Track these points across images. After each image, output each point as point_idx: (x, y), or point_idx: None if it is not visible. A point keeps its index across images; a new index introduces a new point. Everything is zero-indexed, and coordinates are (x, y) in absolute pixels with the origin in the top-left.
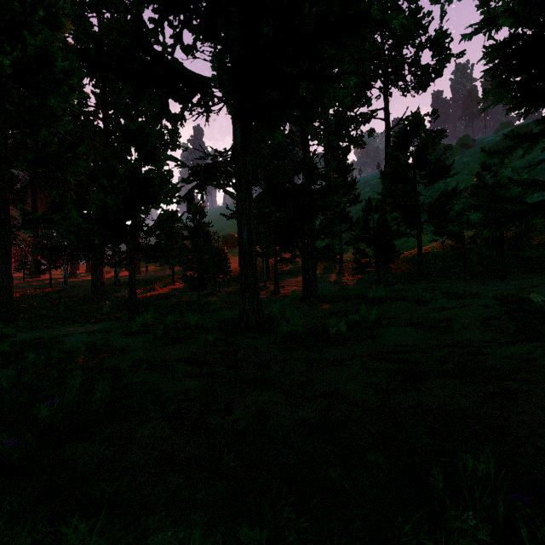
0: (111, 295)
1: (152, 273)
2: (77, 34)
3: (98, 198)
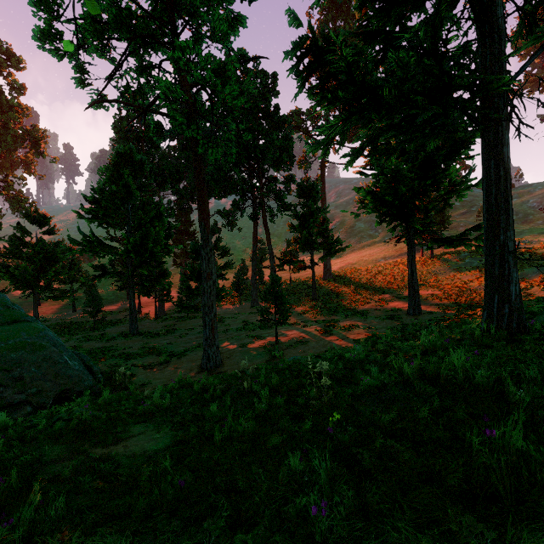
0: None
1: None
2: None
3: (19, 265)
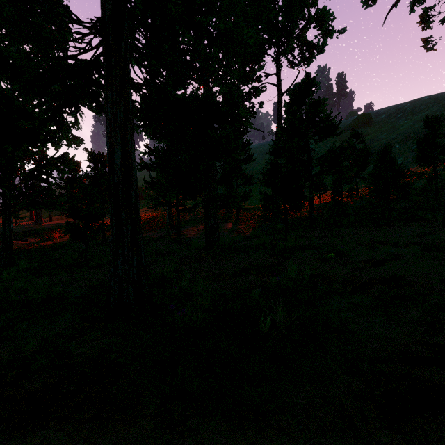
0: None
1: (55, 223)
2: None
3: None
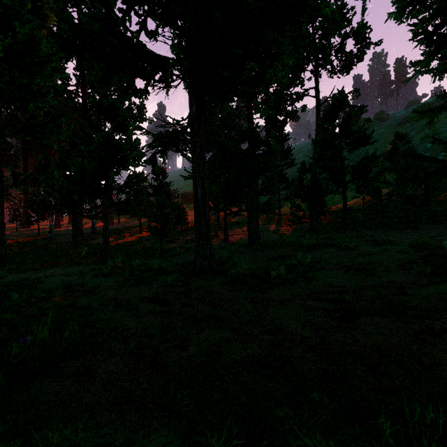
0: (89, 242)
1: (123, 224)
2: (60, 25)
3: (77, 161)
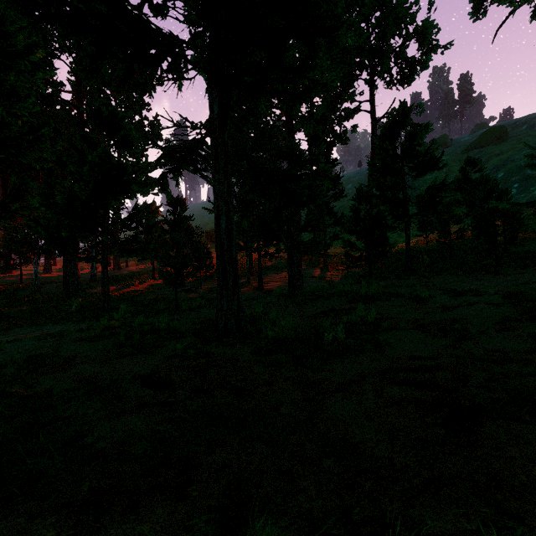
0: (86, 292)
1: (132, 269)
2: None
3: (64, 186)
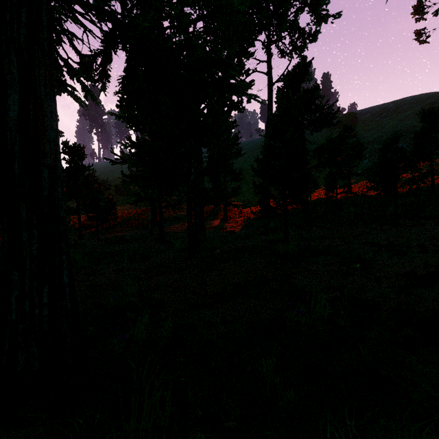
0: None
1: None
2: None
3: None
